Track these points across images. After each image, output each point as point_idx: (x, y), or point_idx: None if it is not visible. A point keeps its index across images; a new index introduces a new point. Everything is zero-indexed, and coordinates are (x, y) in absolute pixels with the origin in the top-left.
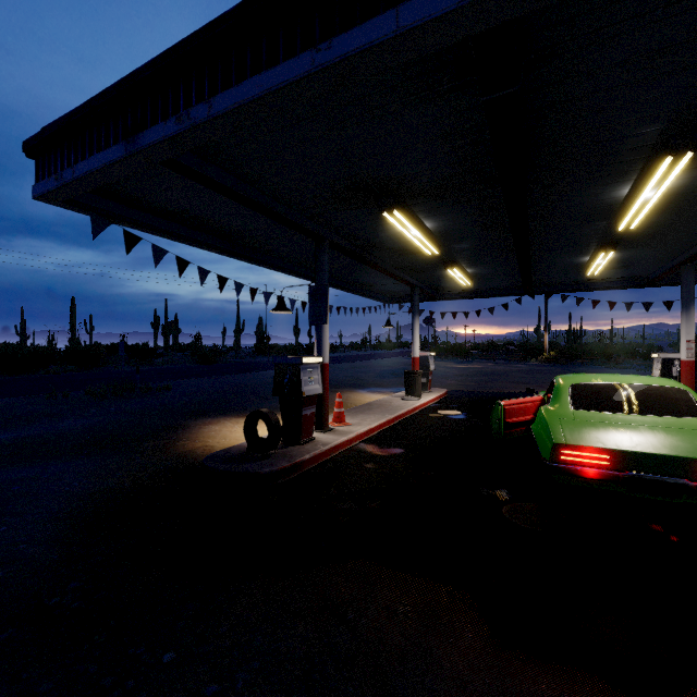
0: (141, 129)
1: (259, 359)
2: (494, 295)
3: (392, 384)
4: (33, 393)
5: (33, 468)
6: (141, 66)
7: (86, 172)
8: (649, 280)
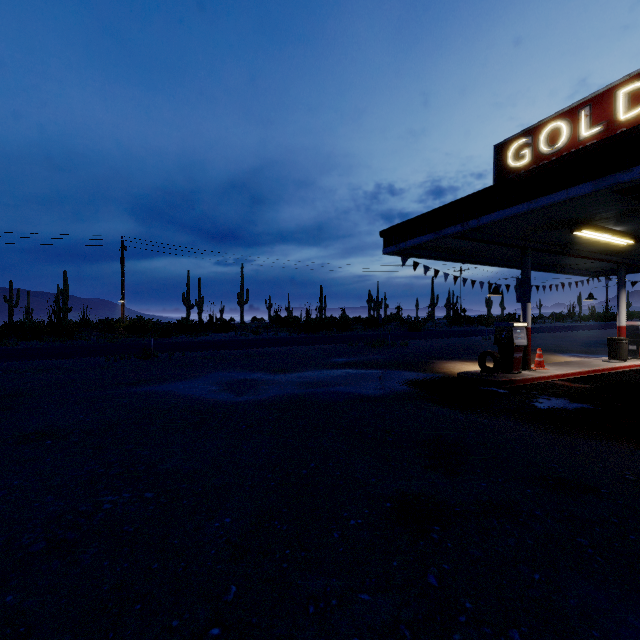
0: (442, 228)
1: (455, 329)
2: None
3: (598, 352)
4: (338, 343)
5: (378, 370)
6: (444, 205)
7: (413, 245)
8: None
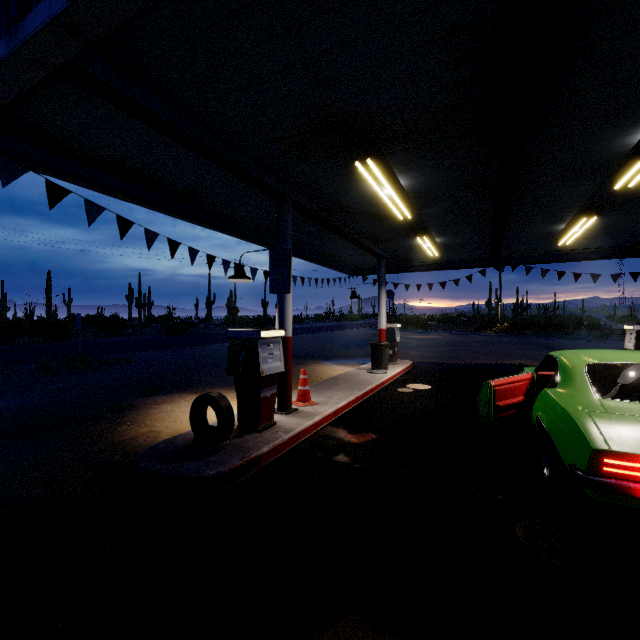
0: (25, 14)
1: None
2: (459, 267)
3: (357, 356)
4: None
5: None
6: None
7: None
8: (618, 251)
